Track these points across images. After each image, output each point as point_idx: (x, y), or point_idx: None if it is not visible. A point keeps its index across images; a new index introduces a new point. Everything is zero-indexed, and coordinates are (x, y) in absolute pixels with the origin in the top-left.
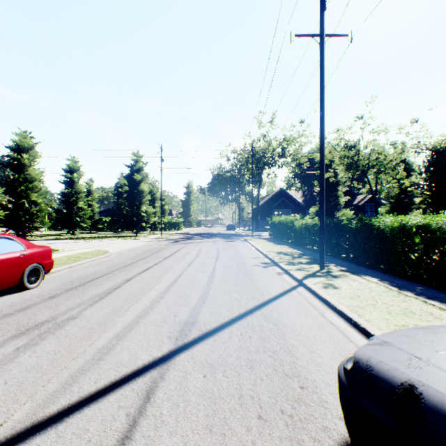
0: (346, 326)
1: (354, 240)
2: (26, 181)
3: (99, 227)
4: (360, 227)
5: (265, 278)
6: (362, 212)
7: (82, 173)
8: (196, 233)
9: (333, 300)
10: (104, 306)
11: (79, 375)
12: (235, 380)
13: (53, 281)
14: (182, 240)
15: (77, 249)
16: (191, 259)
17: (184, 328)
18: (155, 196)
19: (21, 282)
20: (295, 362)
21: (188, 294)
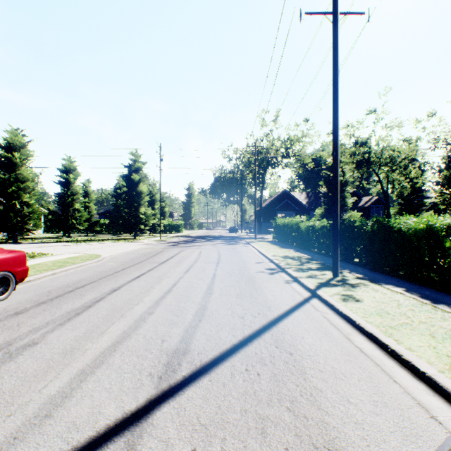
0: (382, 356)
1: (369, 244)
2: (17, 181)
3: (96, 229)
4: (377, 229)
5: (273, 287)
6: (368, 214)
7: (78, 174)
8: (197, 236)
9: (358, 318)
10: (77, 326)
11: (5, 449)
12: None
13: (27, 292)
14: (181, 243)
15: (67, 253)
16: (190, 264)
17: (172, 360)
18: (155, 197)
19: None
20: (326, 420)
21: (182, 309)
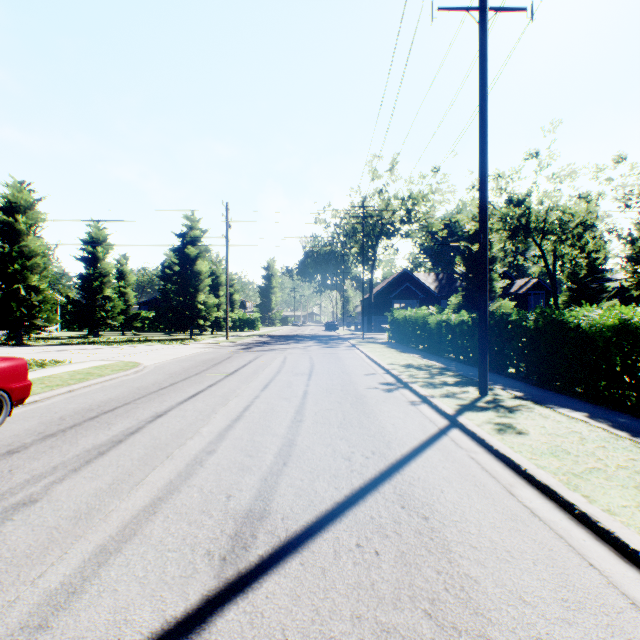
0: (566, 522)
1: (532, 347)
2: (22, 257)
3: (136, 326)
4: (543, 326)
5: (392, 411)
6: (524, 304)
7: (110, 246)
8: (280, 335)
9: (524, 460)
10: (99, 474)
11: None
12: None
13: (29, 419)
14: (257, 346)
15: (93, 361)
16: (270, 377)
17: (242, 529)
18: (219, 280)
19: None
20: (489, 634)
21: (258, 445)
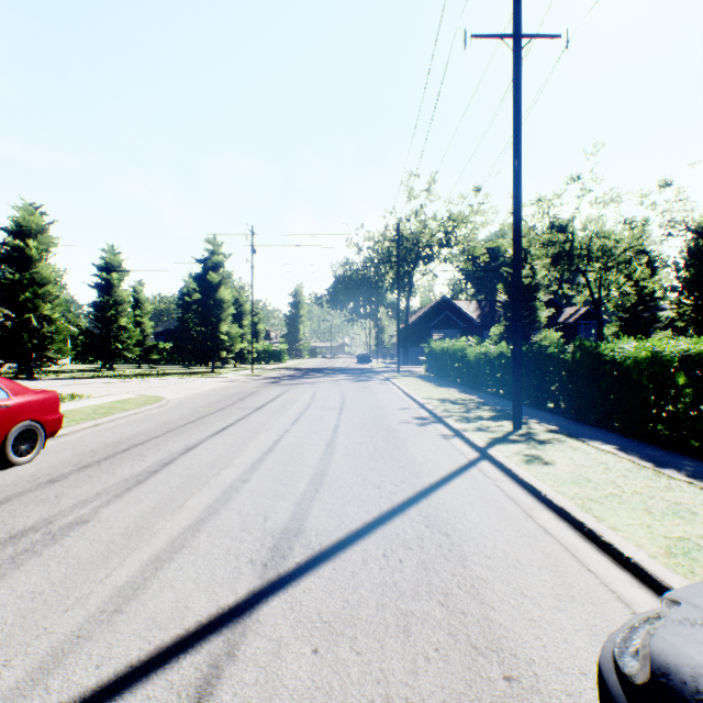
0: (575, 538)
1: (569, 380)
2: (33, 284)
3: (153, 358)
4: (580, 358)
5: (423, 445)
6: (573, 335)
7: (126, 272)
8: (309, 368)
9: (545, 487)
10: (142, 499)
11: (68, 649)
12: (375, 662)
13: (61, 451)
14: (285, 380)
15: (113, 395)
16: (299, 411)
17: (280, 543)
18: (243, 308)
19: (1, 454)
20: (490, 616)
21: (291, 475)
